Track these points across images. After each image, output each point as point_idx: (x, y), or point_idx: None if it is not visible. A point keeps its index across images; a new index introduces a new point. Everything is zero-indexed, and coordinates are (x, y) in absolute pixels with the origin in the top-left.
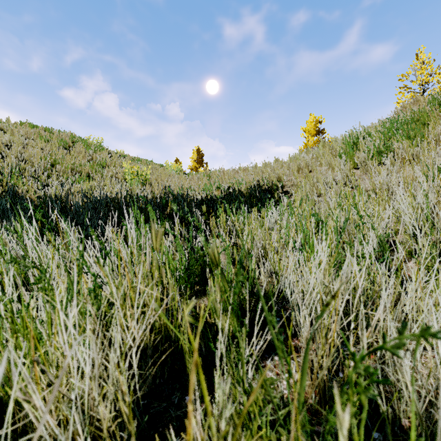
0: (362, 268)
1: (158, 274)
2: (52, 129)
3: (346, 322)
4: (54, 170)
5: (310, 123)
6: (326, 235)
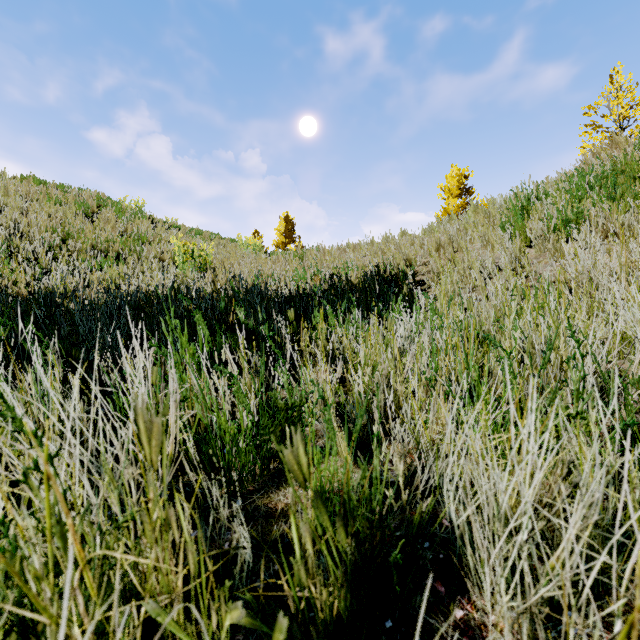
0: (595, 452)
1: (160, 515)
2: (69, 187)
3: (602, 614)
4: (65, 248)
5: (451, 178)
6: (511, 374)
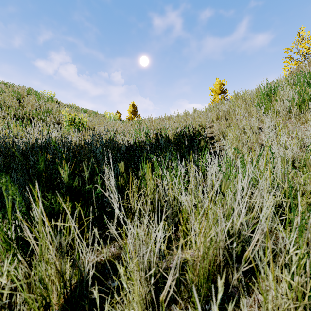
0: None
1: None
2: (11, 84)
3: None
4: None
5: (216, 85)
6: None
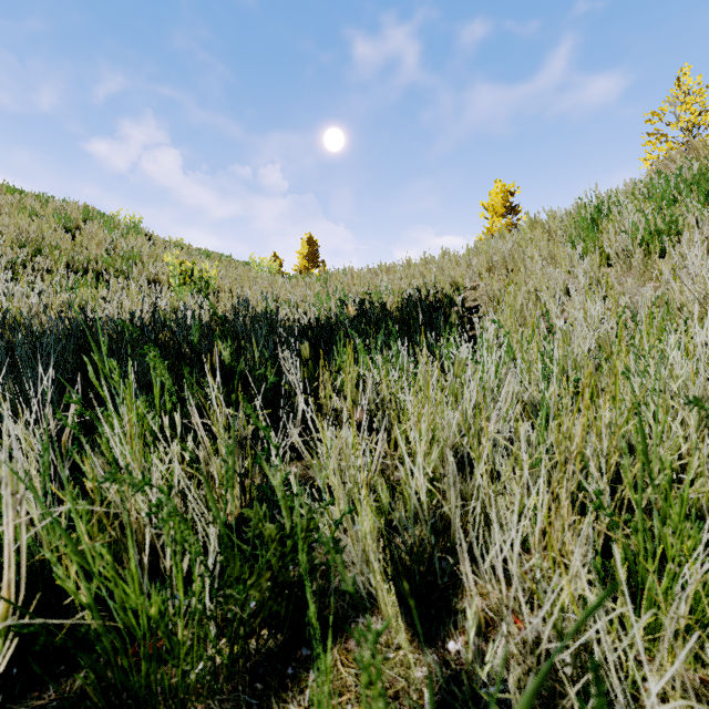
0: None
1: None
2: (50, 198)
3: None
4: (30, 267)
5: (496, 195)
6: None
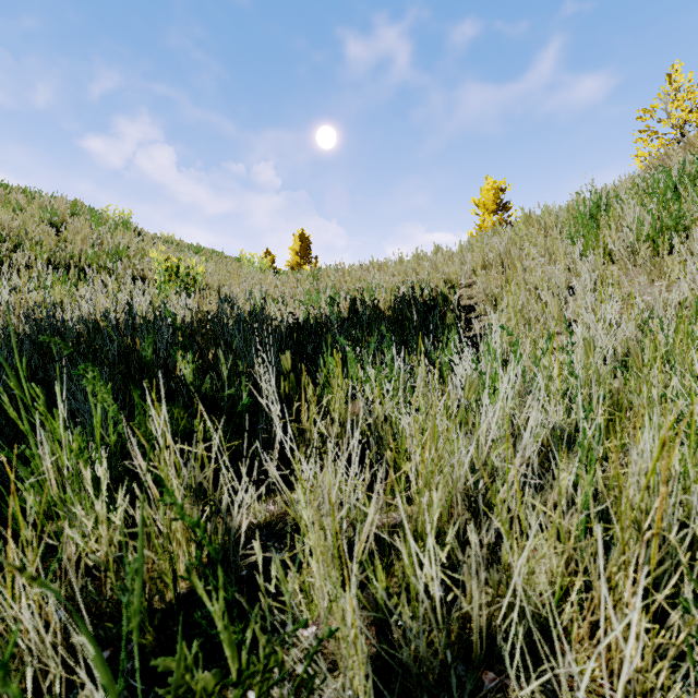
0: None
1: None
2: (37, 193)
3: None
4: (8, 263)
5: (487, 192)
6: None
